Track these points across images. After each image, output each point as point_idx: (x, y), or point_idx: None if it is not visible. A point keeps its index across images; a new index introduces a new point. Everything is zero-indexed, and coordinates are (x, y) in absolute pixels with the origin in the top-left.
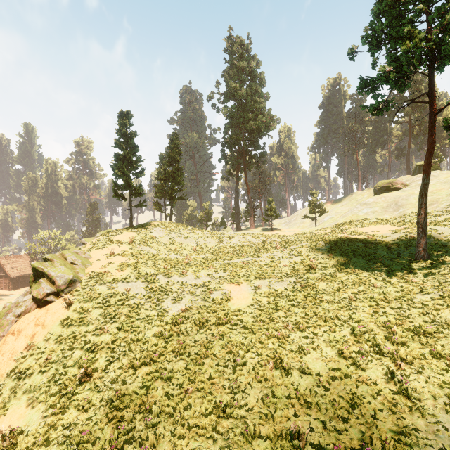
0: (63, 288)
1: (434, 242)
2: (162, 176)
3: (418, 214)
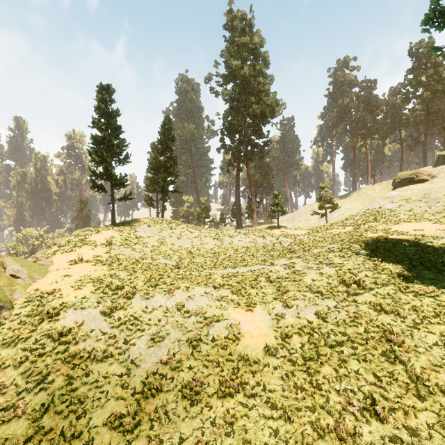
0: None
1: None
2: (153, 166)
3: None
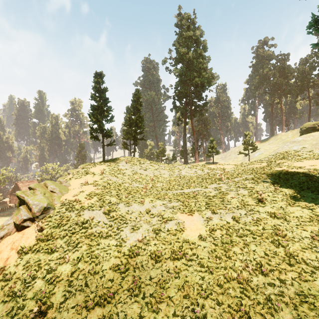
0: (38, 215)
1: None
2: (128, 122)
3: None
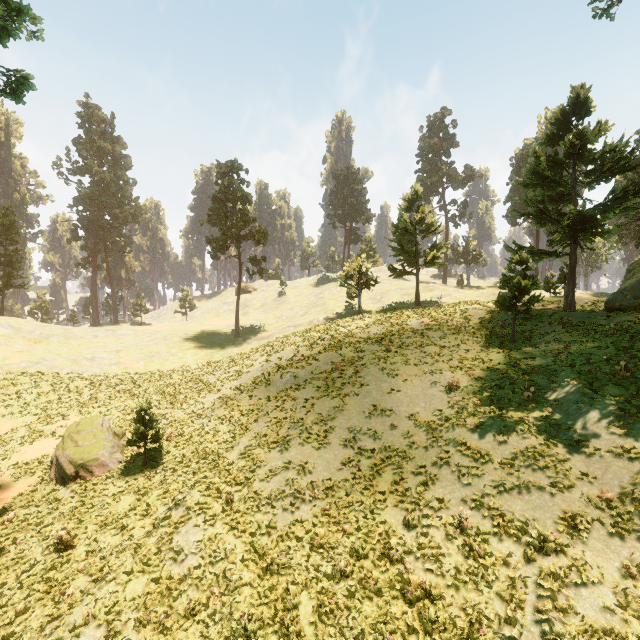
0: None
1: (247, 329)
2: None
3: (236, 314)
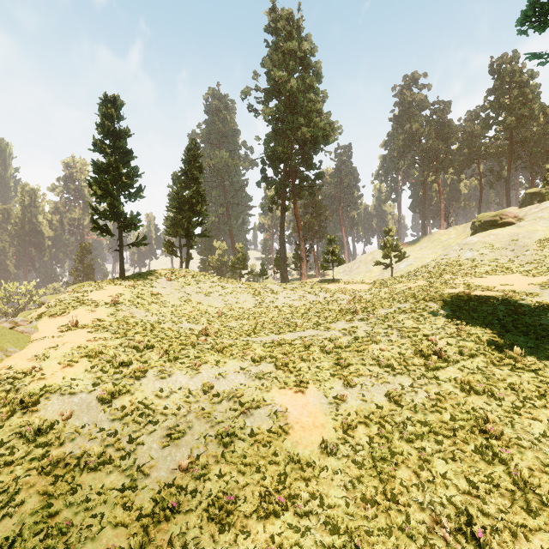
0: None
1: None
2: (174, 203)
3: None
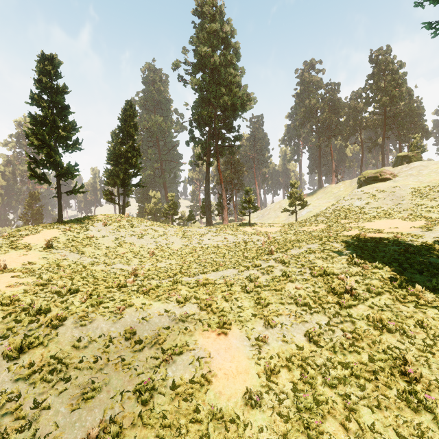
0: None
1: None
2: (112, 156)
3: None
